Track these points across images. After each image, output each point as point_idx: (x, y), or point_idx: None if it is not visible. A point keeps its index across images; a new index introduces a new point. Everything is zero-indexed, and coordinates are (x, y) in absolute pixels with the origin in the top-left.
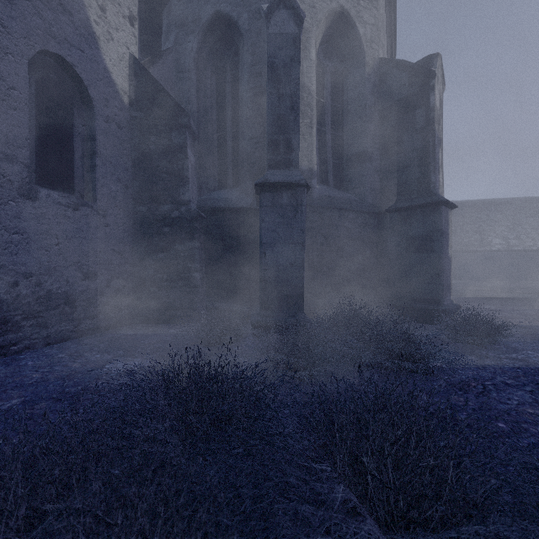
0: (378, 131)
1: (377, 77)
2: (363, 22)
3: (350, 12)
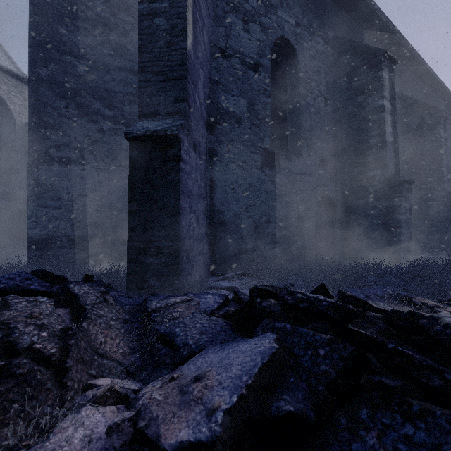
0: (25, 159)
1: (25, 131)
2: (13, 103)
3: (3, 96)
